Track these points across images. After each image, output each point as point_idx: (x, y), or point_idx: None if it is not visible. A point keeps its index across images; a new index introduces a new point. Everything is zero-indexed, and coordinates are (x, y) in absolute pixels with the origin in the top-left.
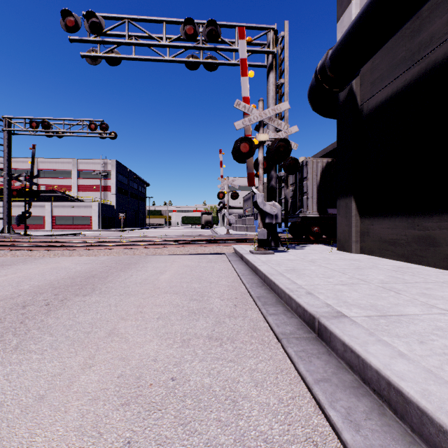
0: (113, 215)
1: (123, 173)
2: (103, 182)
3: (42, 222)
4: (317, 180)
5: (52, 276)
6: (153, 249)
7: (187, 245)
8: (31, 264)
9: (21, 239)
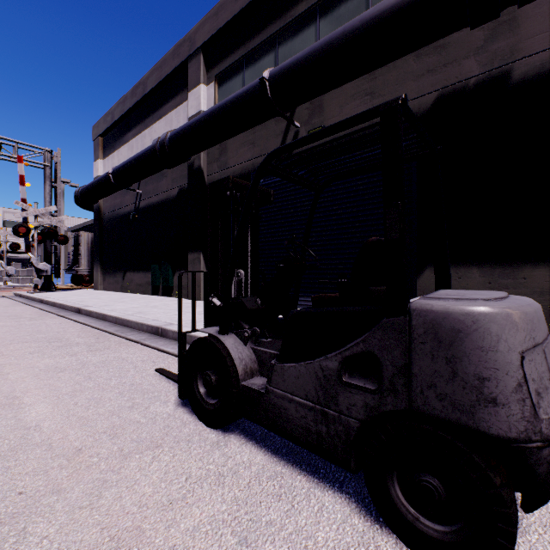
0: None
1: None
2: None
3: None
4: (89, 247)
5: None
6: None
7: None
8: None
9: None
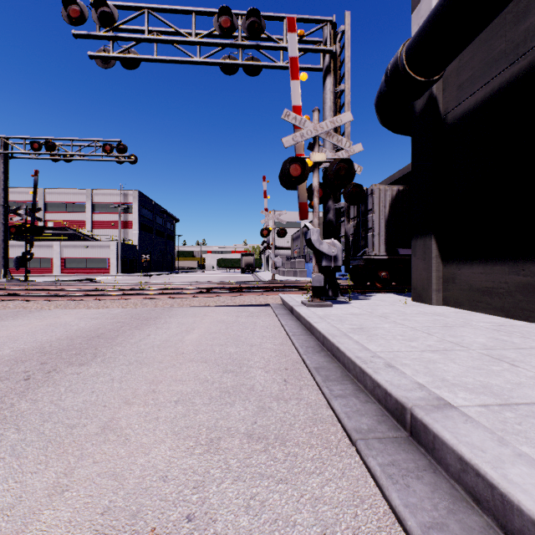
0: (135, 257)
1: (147, 207)
2: (123, 217)
3: (49, 266)
4: (385, 213)
5: (46, 335)
6: (180, 299)
7: (223, 294)
8: (22, 320)
9: (18, 286)
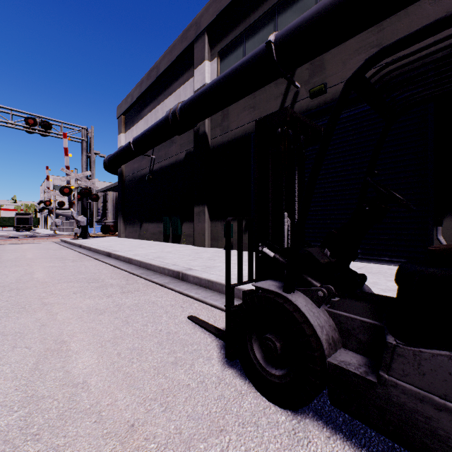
0: None
1: None
2: None
3: None
4: (114, 203)
5: None
6: None
7: (25, 239)
8: None
9: None
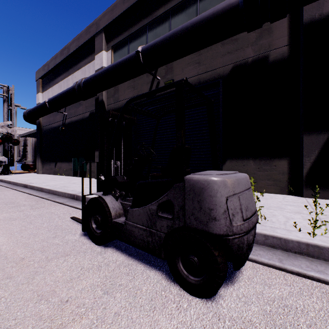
0: None
1: None
2: None
3: None
4: (33, 147)
5: None
6: None
7: None
8: None
9: None
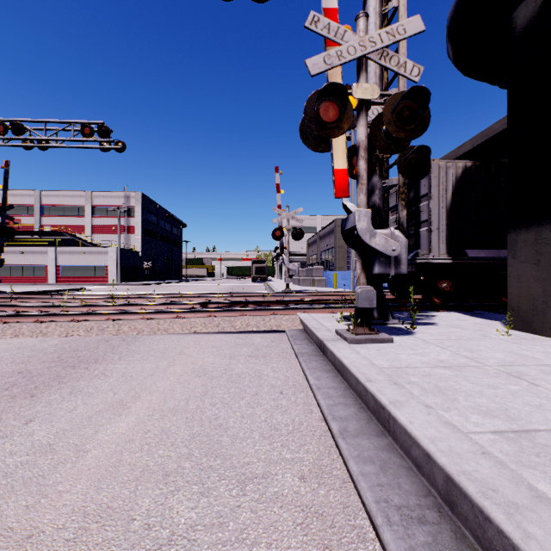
0: (138, 265)
1: (151, 210)
2: (124, 221)
3: (43, 274)
4: (447, 200)
5: None
6: (156, 321)
7: (219, 313)
8: None
9: None
